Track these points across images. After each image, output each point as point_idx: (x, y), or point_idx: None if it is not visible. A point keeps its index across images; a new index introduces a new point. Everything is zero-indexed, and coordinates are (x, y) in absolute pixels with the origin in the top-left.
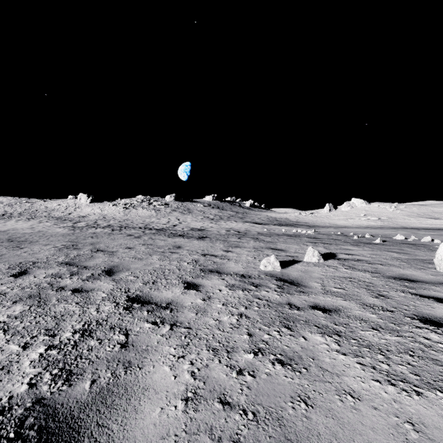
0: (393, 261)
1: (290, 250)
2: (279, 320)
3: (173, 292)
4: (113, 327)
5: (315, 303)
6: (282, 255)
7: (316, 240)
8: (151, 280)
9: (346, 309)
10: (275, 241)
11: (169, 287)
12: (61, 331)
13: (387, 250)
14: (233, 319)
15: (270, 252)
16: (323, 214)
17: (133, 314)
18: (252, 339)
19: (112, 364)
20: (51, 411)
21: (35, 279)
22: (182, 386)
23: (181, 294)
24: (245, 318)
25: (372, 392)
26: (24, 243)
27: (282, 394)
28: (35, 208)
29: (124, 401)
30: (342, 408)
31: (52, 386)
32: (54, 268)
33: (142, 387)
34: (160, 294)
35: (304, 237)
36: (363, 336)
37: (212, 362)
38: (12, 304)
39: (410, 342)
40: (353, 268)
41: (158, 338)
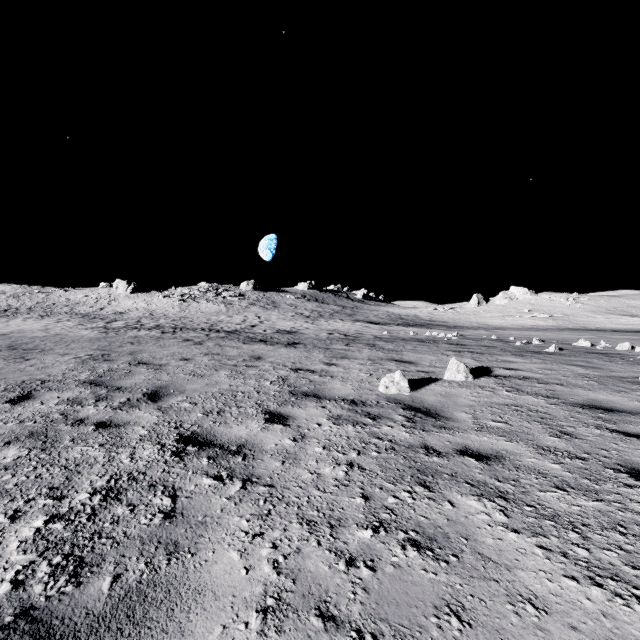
0: (577, 380)
1: (423, 363)
2: (410, 473)
3: (248, 427)
4: (153, 483)
5: (465, 446)
6: (410, 370)
7: (461, 348)
8: (216, 409)
9: (513, 456)
10: (400, 350)
11: (243, 420)
12: (72, 491)
13: (567, 363)
14: (339, 471)
15: (394, 366)
16: (469, 309)
17: (186, 463)
18: (370, 505)
19: (148, 547)
20: (43, 631)
21: (42, 408)
22: (258, 586)
23: (260, 431)
24: (358, 470)
25: (567, 598)
26: (32, 353)
27: (419, 601)
28: (52, 300)
29: (164, 612)
30: (520, 627)
31: (50, 586)
32: (72, 390)
33: (194, 589)
34: (229, 431)
35: (443, 344)
36: (543, 501)
37: (307, 544)
38: (3, 447)
39: (617, 510)
40: (518, 391)
41: (223, 503)
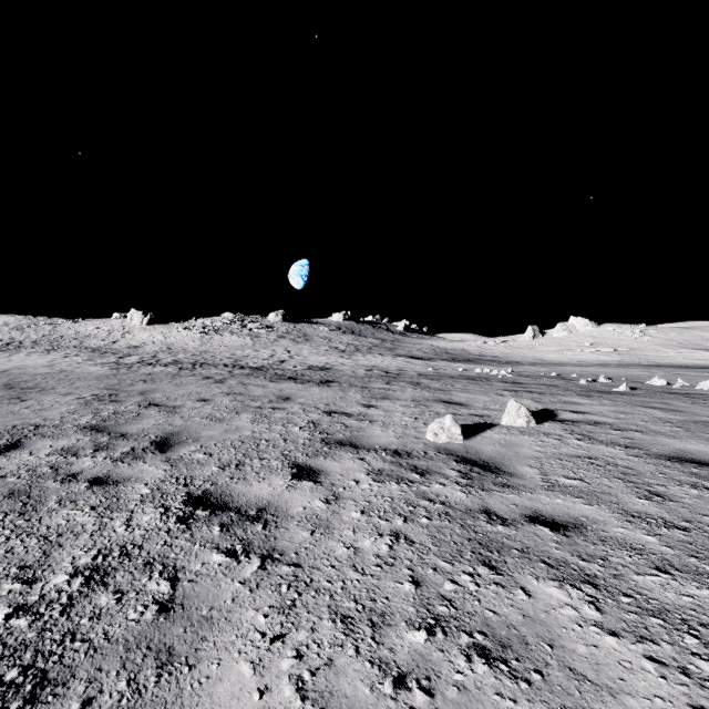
0: (658, 426)
1: (475, 405)
2: (470, 547)
3: (271, 485)
4: (150, 561)
5: (535, 510)
6: (462, 413)
7: (517, 387)
8: (235, 461)
9: (596, 524)
10: (448, 389)
11: (266, 475)
12: (48, 572)
13: (643, 405)
14: (382, 545)
15: (442, 409)
16: (523, 342)
17: (194, 533)
18: (422, 593)
19: (134, 655)
20: None
21: (30, 459)
22: None
23: (286, 489)
24: (405, 543)
25: None
26: (30, 392)
27: None
28: (60, 333)
29: None
30: None
31: None
32: (68, 438)
33: None
34: (248, 489)
35: (497, 382)
36: (643, 588)
37: (342, 652)
38: None
39: None
40: (591, 439)
41: (235, 590)
